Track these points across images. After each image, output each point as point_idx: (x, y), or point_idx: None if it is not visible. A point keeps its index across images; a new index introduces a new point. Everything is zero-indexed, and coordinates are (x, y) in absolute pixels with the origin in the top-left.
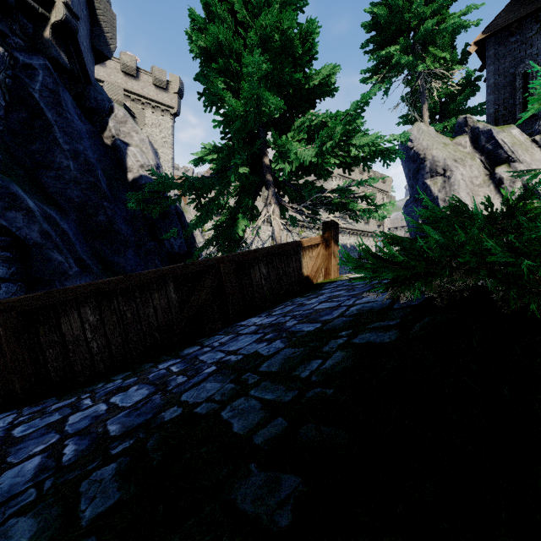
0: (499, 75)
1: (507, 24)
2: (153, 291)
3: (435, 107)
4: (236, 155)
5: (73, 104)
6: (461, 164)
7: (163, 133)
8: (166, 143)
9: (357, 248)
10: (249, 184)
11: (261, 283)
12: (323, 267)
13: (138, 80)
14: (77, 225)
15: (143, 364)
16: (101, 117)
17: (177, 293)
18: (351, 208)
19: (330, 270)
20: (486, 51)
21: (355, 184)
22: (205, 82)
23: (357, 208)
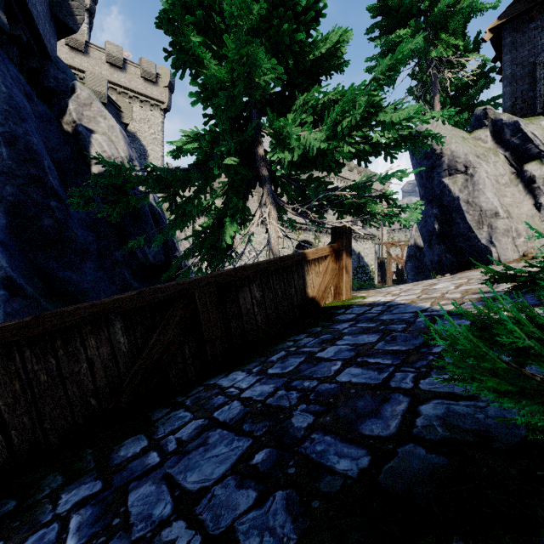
0: (516, 65)
1: (527, 8)
2: (87, 335)
3: (444, 102)
4: (221, 141)
5: (20, 79)
6: (484, 160)
7: (152, 130)
8: (156, 140)
9: (355, 251)
10: (239, 180)
11: (253, 311)
12: (332, 285)
13: (125, 72)
14: (9, 231)
15: (48, 475)
16: (63, 100)
17: (127, 336)
18: (369, 210)
19: (341, 289)
20: (502, 39)
21: (377, 179)
22: (173, 31)
23: (376, 210)
